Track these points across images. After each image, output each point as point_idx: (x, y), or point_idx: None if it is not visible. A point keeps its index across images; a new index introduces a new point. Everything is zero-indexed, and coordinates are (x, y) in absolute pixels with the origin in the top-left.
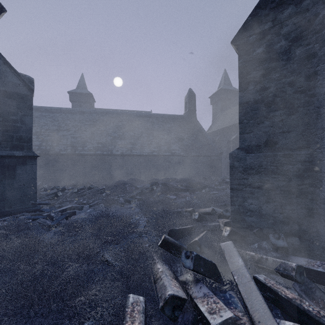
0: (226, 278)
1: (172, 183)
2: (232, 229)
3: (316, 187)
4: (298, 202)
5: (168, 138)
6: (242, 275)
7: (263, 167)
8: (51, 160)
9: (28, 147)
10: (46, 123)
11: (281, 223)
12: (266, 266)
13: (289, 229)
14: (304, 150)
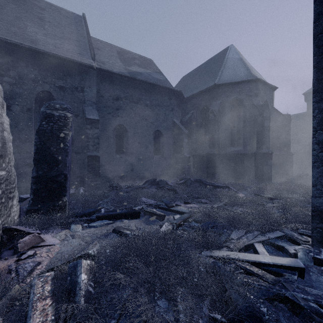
0: None
1: None
2: None
3: None
4: None
5: None
6: None
7: None
8: None
9: (288, 150)
10: None
11: None
12: None
13: None
14: None
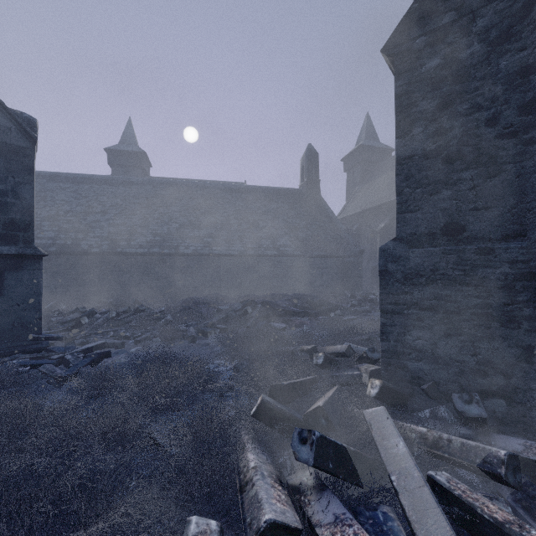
0: (375, 478)
1: (280, 301)
2: (384, 383)
3: None
4: (504, 335)
5: (274, 226)
6: (406, 475)
7: (439, 272)
8: (74, 264)
9: (27, 238)
10: (66, 201)
11: (472, 373)
12: (450, 455)
13: (488, 384)
14: (515, 240)
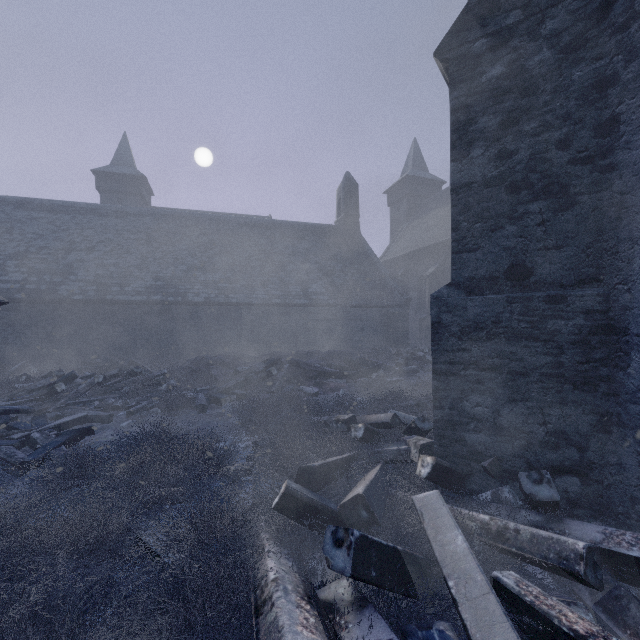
0: (429, 584)
1: (312, 360)
2: (437, 461)
3: (616, 366)
4: (578, 400)
5: (304, 270)
6: (467, 579)
7: (503, 324)
8: (50, 314)
9: None
10: (40, 235)
11: (541, 446)
12: (518, 549)
13: (559, 459)
14: (590, 286)
